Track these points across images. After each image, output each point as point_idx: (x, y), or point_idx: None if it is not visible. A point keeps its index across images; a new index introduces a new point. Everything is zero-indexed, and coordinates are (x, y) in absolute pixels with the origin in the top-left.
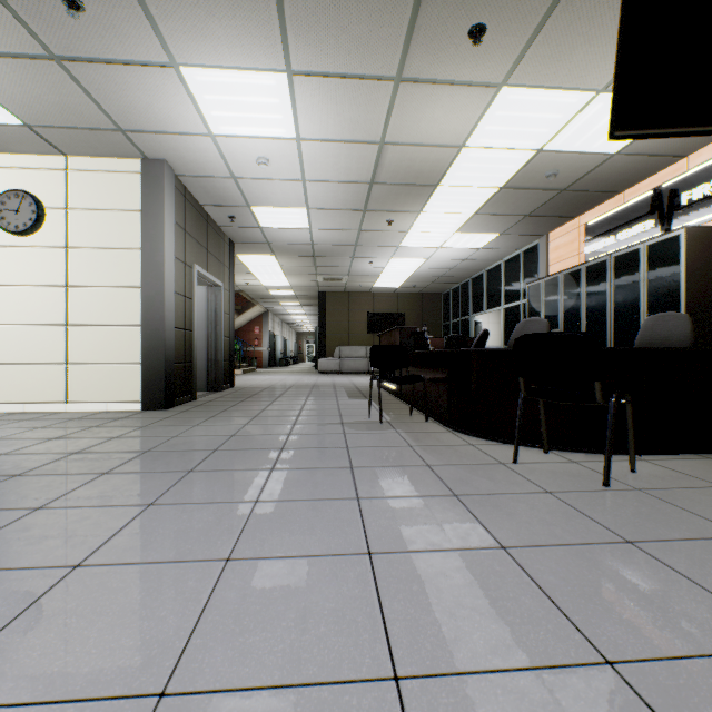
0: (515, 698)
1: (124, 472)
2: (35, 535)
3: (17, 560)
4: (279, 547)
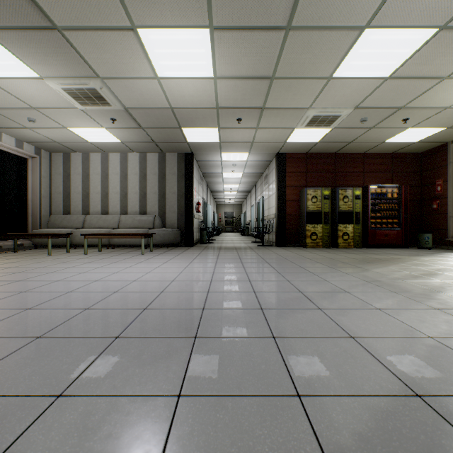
0: (102, 272)
1: (192, 309)
2: (194, 285)
3: (190, 282)
4: (119, 282)
